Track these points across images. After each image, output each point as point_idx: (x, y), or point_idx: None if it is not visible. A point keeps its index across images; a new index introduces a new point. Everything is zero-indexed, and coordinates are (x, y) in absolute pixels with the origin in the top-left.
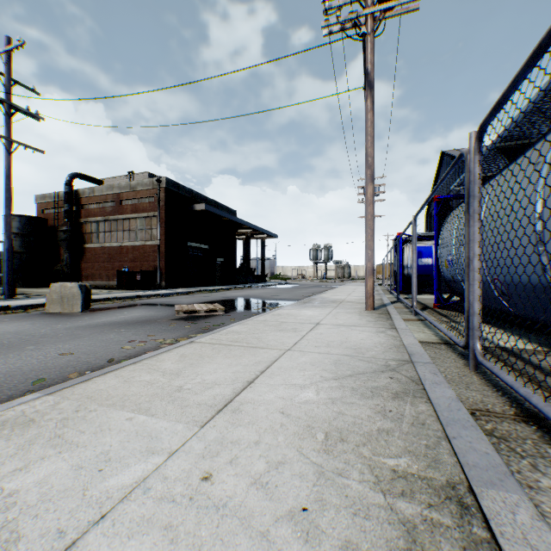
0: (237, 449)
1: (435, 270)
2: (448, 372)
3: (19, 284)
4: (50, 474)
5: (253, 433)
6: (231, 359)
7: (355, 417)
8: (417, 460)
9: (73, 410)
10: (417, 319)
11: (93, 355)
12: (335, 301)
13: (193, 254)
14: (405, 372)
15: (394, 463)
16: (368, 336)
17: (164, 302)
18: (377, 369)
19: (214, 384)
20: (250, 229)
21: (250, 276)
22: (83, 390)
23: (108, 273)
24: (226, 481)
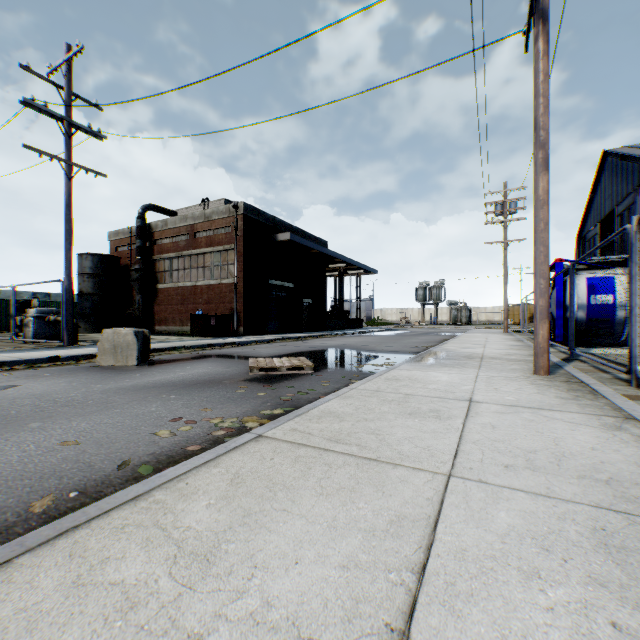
0: None
1: None
2: None
3: (91, 329)
4: None
5: None
6: (332, 501)
7: None
8: None
9: None
10: None
11: (107, 447)
12: (471, 357)
13: (275, 294)
14: None
15: None
16: (598, 438)
17: (239, 353)
18: None
19: (294, 635)
20: (344, 263)
21: (343, 321)
22: None
23: (181, 317)
24: None
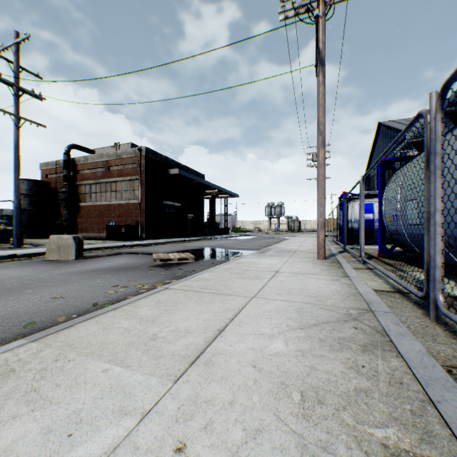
0: (211, 411)
1: (379, 224)
2: (410, 322)
3: (27, 236)
4: (17, 439)
5: (227, 390)
6: (201, 306)
7: (329, 373)
8: (407, 431)
9: (53, 359)
10: (365, 268)
11: (81, 299)
12: (289, 251)
13: (168, 211)
14: (368, 322)
15: (382, 435)
16: (325, 284)
17: (144, 251)
18: (340, 318)
19: (187, 332)
20: (216, 190)
21: (215, 229)
22: (65, 337)
23: (98, 226)
24: (201, 455)
